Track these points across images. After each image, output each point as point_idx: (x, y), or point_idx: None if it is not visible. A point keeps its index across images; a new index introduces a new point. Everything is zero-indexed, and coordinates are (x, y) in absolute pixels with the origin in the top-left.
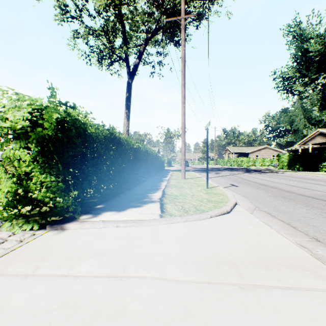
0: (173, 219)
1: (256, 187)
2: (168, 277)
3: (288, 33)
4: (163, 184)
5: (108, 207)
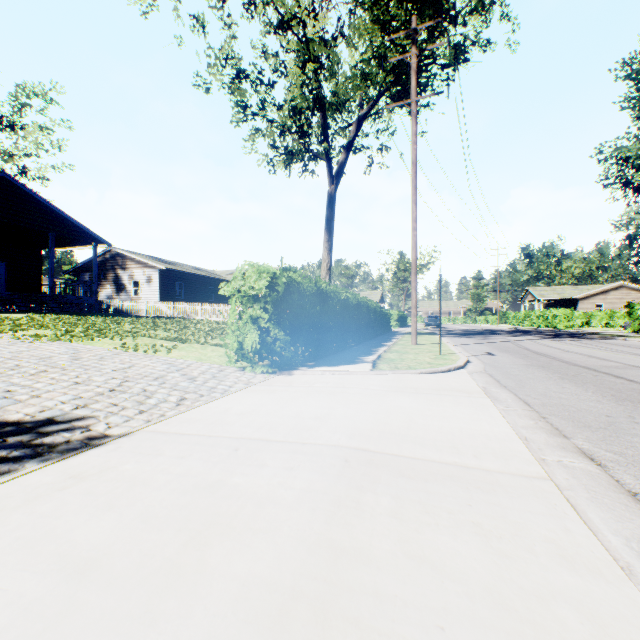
0: (382, 371)
1: (523, 356)
2: (370, 388)
3: (623, 79)
4: (381, 349)
5: (320, 364)
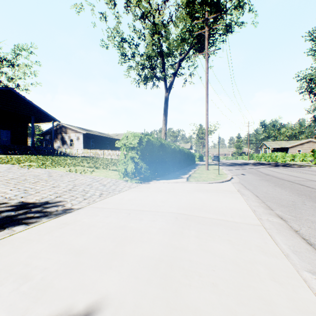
0: (191, 182)
1: (258, 175)
2: (186, 190)
3: (308, 41)
4: (191, 172)
5: (162, 179)
